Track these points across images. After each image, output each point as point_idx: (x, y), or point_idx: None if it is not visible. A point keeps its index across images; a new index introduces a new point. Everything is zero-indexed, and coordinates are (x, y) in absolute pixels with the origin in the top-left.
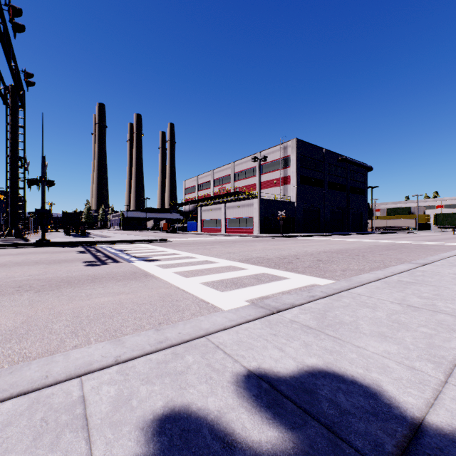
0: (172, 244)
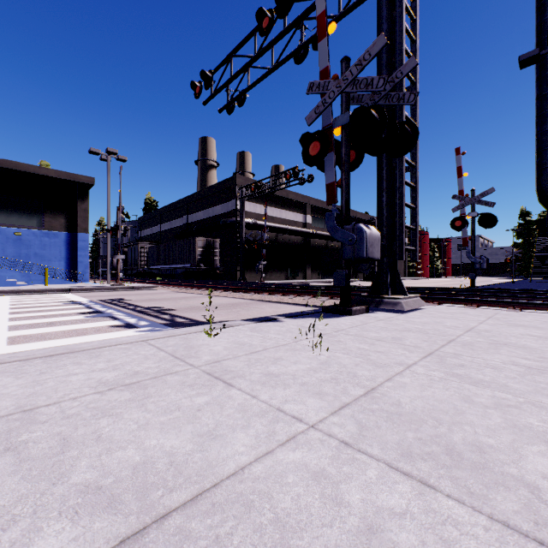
0: None
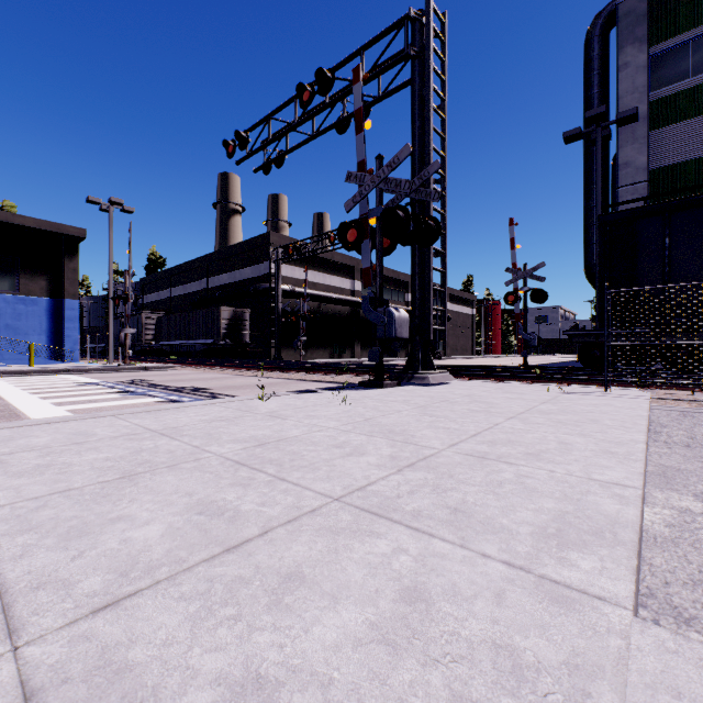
0: None
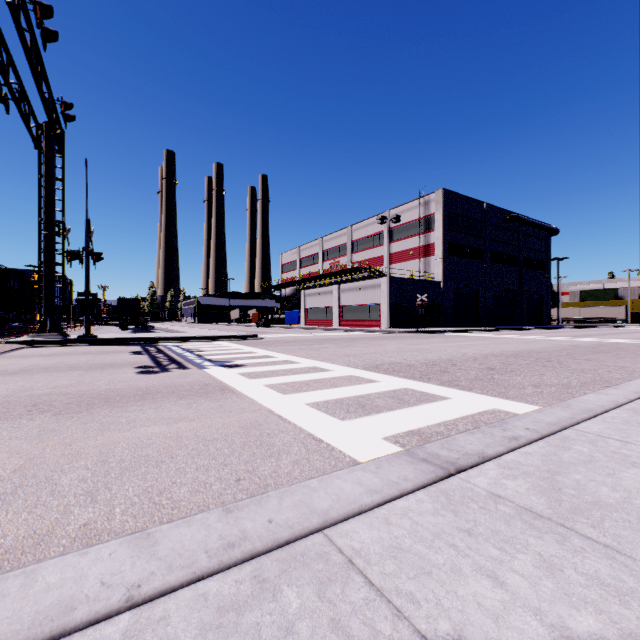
0: (264, 341)
